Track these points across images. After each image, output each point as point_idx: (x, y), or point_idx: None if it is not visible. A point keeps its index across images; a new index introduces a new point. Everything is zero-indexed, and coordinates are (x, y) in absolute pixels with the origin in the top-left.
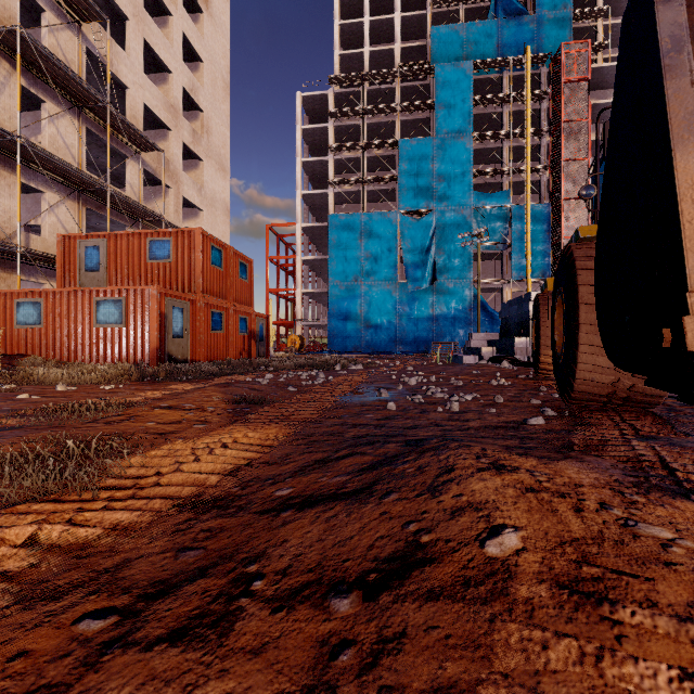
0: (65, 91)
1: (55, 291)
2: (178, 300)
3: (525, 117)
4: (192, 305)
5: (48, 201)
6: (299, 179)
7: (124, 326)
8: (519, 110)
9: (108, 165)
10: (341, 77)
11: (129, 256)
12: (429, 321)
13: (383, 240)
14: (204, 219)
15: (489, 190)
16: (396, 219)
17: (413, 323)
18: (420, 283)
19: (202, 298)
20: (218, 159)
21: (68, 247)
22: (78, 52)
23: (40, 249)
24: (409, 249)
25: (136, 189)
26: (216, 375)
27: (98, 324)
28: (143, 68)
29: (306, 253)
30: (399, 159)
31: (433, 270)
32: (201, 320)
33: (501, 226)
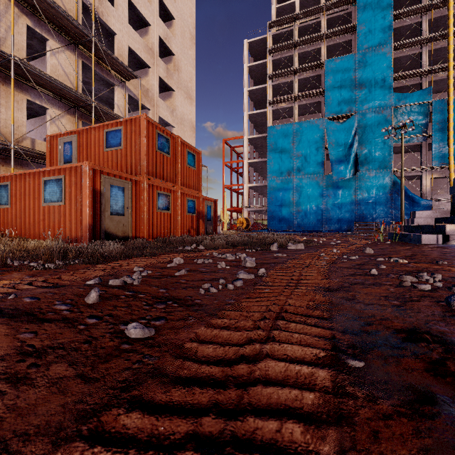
0: (63, 31)
1: (17, 174)
2: (117, 179)
3: (447, 19)
4: (135, 185)
5: (50, 115)
6: (246, 103)
7: (63, 204)
8: (439, 16)
9: (93, 84)
10: (277, 21)
11: (92, 147)
12: (352, 205)
13: (311, 142)
14: (175, 133)
15: (407, 92)
16: (322, 124)
17: (337, 207)
18: (343, 174)
19: (146, 179)
20: (186, 90)
21: (53, 145)
22: (75, 4)
23: (44, 151)
24: (333, 148)
25: (122, 109)
26: (113, 258)
27: (45, 203)
28: (132, 26)
29: (251, 158)
30: (325, 76)
31: (355, 163)
32: (145, 199)
33: (421, 120)
